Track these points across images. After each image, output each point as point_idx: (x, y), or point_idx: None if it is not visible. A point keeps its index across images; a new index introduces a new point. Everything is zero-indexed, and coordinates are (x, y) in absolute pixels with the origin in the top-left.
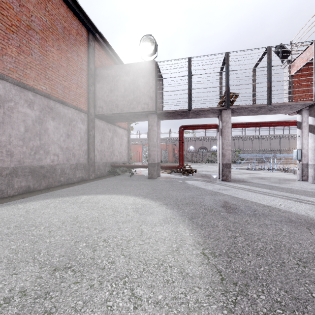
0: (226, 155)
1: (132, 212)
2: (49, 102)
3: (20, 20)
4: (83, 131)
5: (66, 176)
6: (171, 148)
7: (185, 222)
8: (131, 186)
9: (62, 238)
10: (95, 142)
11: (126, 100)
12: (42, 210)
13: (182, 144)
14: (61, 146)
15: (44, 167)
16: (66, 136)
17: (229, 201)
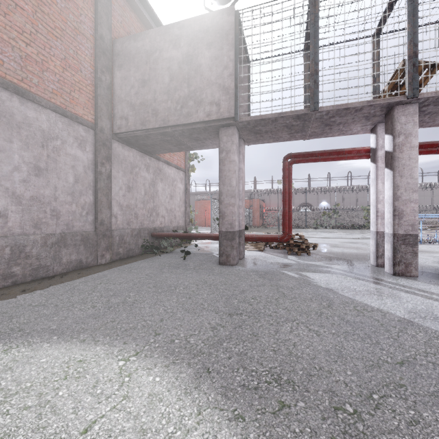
0: (404, 215)
1: None
2: None
3: None
4: (84, 163)
5: (30, 262)
6: (256, 205)
7: None
8: (173, 292)
9: None
10: (114, 189)
11: (173, 98)
12: None
13: (289, 192)
14: (15, 193)
15: None
16: (32, 170)
17: None
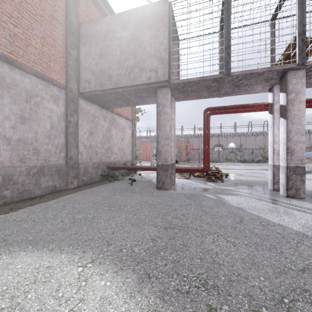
0: (295, 152)
1: None
2: None
3: None
4: (57, 115)
5: (17, 187)
6: (183, 145)
7: None
8: (123, 210)
9: None
10: (80, 133)
11: (123, 67)
12: None
13: (208, 136)
14: (5, 136)
15: None
16: (19, 119)
17: None
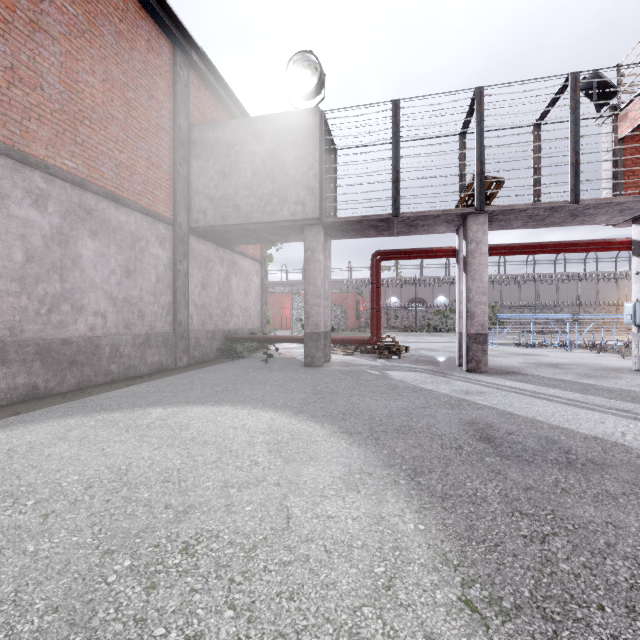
0: (476, 316)
1: (266, 454)
2: (84, 197)
3: (13, 8)
4: (164, 262)
5: (123, 361)
6: (351, 301)
7: (399, 485)
8: (266, 384)
9: (73, 539)
10: (190, 287)
11: (256, 195)
12: (47, 447)
13: (379, 291)
14: (111, 295)
15: (71, 342)
16: (124, 272)
17: (497, 423)
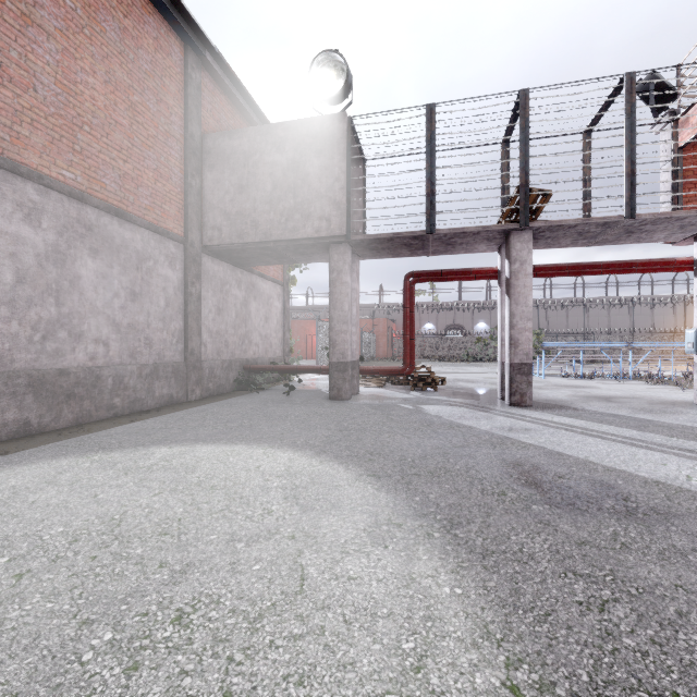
0: (520, 343)
1: (281, 501)
2: (83, 211)
3: None
4: (174, 284)
5: (128, 394)
6: (382, 327)
7: (433, 539)
8: (286, 419)
9: (47, 605)
10: (204, 312)
11: (276, 210)
12: (33, 493)
13: (412, 317)
14: (115, 320)
15: (68, 373)
16: (129, 295)
17: (544, 464)
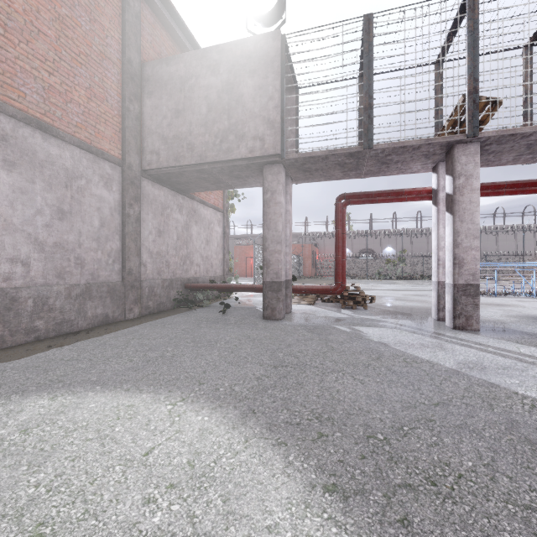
0: (465, 263)
1: None
2: None
3: None
4: (110, 205)
5: (53, 316)
6: (308, 251)
7: None
8: (214, 347)
9: None
10: (143, 233)
11: (211, 132)
12: None
13: (343, 238)
14: (37, 239)
15: None
16: (56, 213)
17: None
